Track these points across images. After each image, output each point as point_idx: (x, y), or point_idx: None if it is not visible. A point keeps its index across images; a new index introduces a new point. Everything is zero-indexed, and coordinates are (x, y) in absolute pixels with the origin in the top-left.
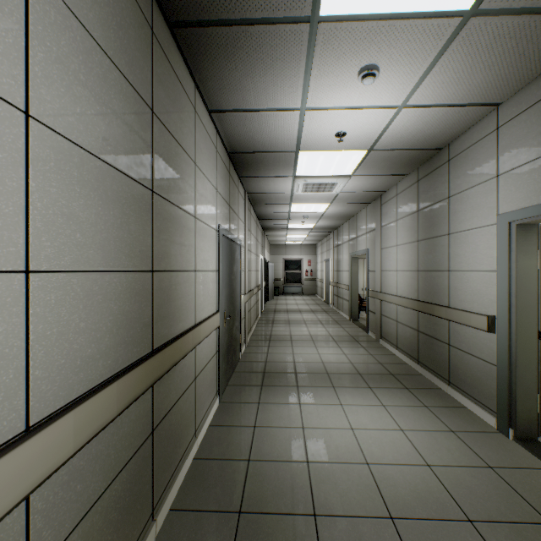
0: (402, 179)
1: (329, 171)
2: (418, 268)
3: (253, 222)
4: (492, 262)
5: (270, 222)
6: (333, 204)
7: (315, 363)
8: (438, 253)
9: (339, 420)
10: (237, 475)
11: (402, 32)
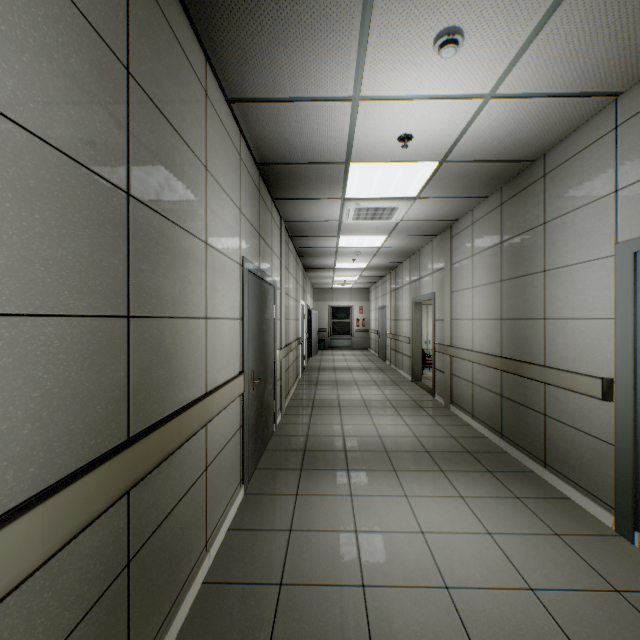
0: (480, 203)
1: (388, 191)
2: (501, 315)
3: (291, 259)
4: (608, 307)
5: (313, 260)
6: (391, 237)
7: (370, 437)
8: (529, 296)
9: (404, 519)
10: (264, 610)
11: None
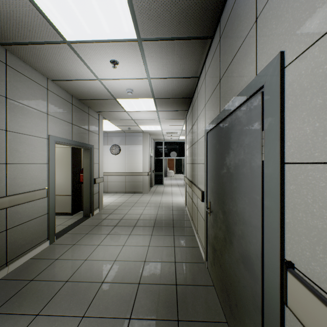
0: None
1: None
2: None
3: None
4: (45, 159)
5: None
6: None
7: None
8: None
9: (127, 249)
10: (176, 232)
11: (129, 97)
